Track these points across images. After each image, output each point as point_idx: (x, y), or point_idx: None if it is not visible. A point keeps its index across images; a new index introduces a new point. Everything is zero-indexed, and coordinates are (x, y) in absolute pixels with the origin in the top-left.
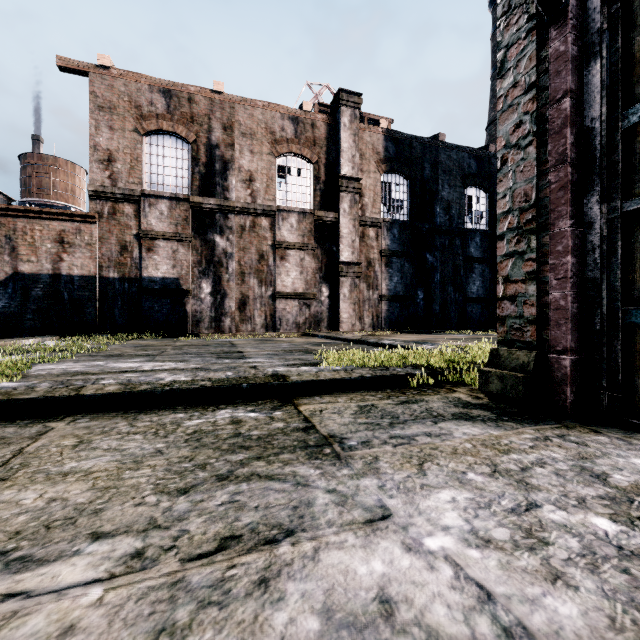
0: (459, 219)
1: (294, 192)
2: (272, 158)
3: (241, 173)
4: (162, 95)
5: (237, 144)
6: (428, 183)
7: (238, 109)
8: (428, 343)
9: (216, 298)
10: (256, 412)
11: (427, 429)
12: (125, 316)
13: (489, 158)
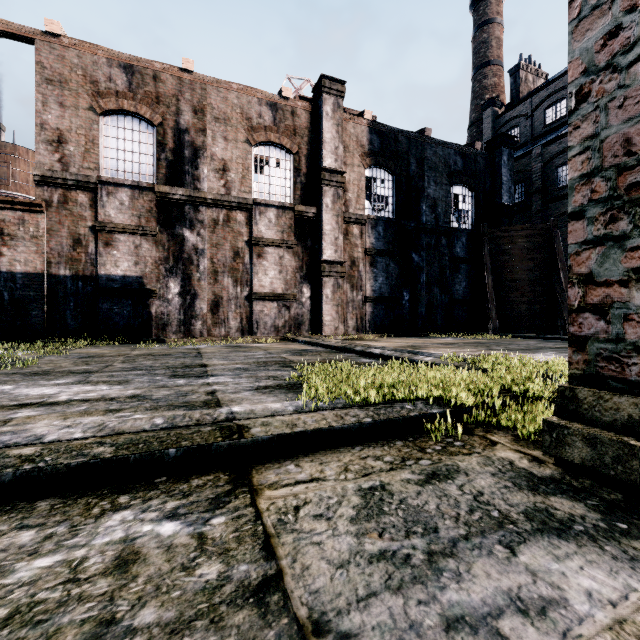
0: (445, 218)
1: (272, 184)
2: (248, 146)
3: (214, 162)
4: (123, 70)
5: (209, 129)
6: (414, 179)
7: (210, 91)
8: (424, 353)
9: (185, 299)
10: (177, 519)
11: (507, 579)
12: (78, 319)
13: (475, 156)
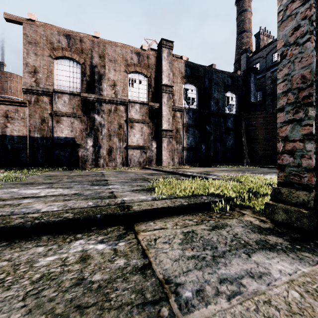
0: (222, 108)
1: (138, 92)
2: (126, 74)
3: (109, 81)
4: (65, 37)
5: (107, 65)
6: (207, 89)
7: (107, 47)
8: (212, 174)
9: (95, 148)
10: (104, 243)
11: (246, 265)
12: (44, 158)
13: (237, 77)
